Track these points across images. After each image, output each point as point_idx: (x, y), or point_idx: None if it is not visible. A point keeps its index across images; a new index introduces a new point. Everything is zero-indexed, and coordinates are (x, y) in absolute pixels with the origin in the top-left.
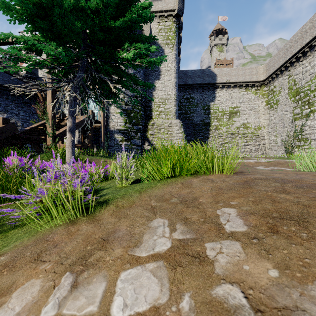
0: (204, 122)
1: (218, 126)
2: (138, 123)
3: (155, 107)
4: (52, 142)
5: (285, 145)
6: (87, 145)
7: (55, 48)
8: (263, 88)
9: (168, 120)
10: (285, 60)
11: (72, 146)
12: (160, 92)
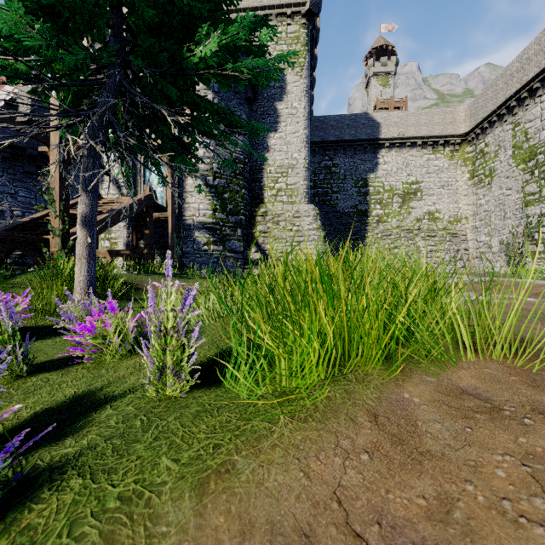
0: (358, 210)
1: (384, 217)
2: (239, 210)
3: (269, 182)
4: (60, 248)
5: (506, 252)
6: (141, 253)
7: (29, 24)
8: (464, 147)
9: (293, 206)
10: (508, 96)
11: (88, 256)
12: (278, 153)
